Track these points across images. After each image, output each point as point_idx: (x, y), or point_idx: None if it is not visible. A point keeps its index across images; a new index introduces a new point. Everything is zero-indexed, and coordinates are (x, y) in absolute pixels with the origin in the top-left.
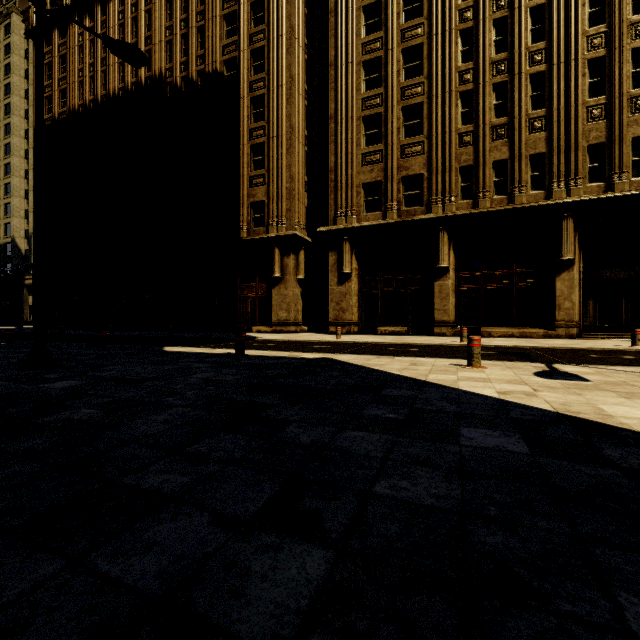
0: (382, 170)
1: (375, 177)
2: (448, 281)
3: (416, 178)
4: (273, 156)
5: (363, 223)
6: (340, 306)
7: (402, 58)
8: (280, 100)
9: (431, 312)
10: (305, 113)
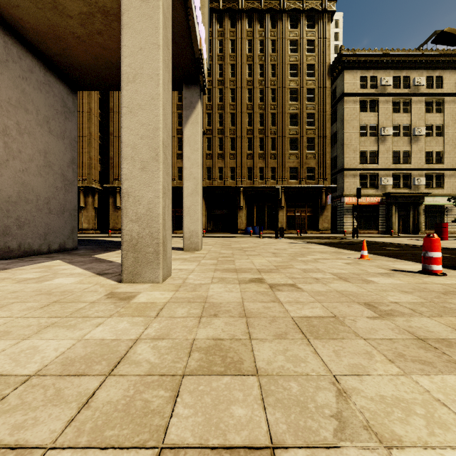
0: None
1: None
2: None
3: None
4: (80, 146)
5: None
6: (115, 221)
7: None
8: (84, 119)
9: None
10: (99, 124)
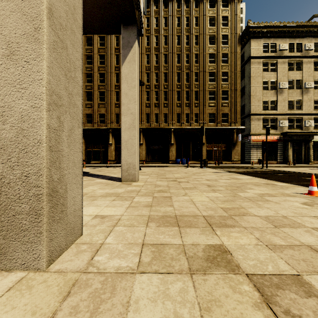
0: (92, 110)
1: (90, 112)
2: (112, 147)
3: (103, 114)
4: None
5: (85, 127)
6: None
7: (99, 75)
8: None
9: (108, 156)
10: None
